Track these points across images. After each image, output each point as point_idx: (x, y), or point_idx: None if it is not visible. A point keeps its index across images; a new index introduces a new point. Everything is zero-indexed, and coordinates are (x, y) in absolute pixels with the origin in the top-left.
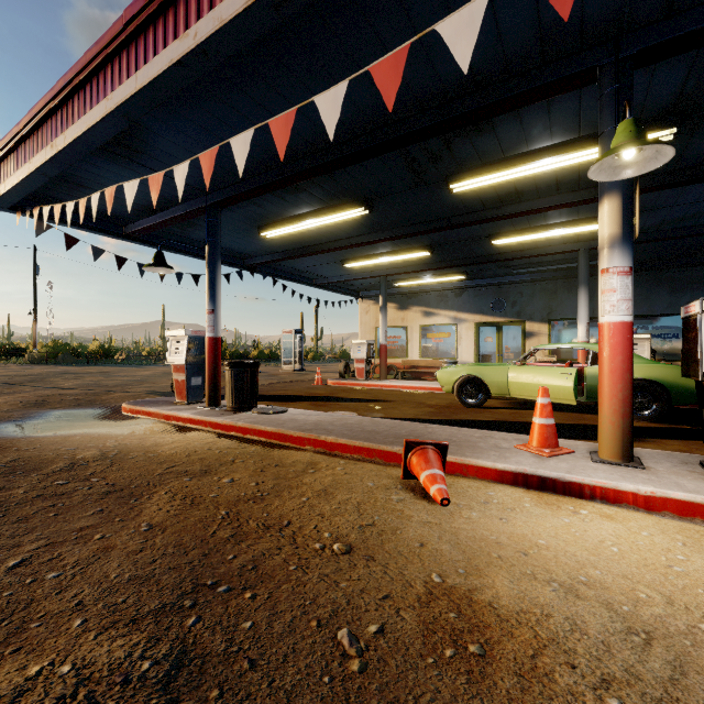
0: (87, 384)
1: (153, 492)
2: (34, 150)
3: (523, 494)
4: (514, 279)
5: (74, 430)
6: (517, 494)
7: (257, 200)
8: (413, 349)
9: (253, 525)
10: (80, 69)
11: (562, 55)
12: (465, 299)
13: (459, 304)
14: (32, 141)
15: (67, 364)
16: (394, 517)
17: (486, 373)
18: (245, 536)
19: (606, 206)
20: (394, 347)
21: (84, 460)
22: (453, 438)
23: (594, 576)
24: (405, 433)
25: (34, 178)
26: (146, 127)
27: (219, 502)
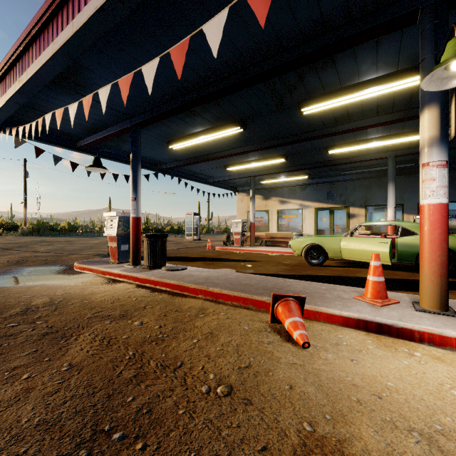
0: (55, 249)
1: (80, 333)
2: (8, 85)
3: (365, 337)
4: (341, 178)
5: (37, 282)
6: (360, 337)
7: (166, 122)
8: (272, 225)
9: (153, 365)
10: (35, 22)
11: (392, 1)
12: (308, 192)
13: (303, 195)
14: (7, 79)
15: (46, 236)
16: (266, 359)
17: (325, 242)
18: (145, 376)
19: (427, 115)
20: (260, 224)
21: (36, 306)
22: (306, 290)
23: (447, 424)
24: (270, 286)
25: (9, 106)
26: (85, 66)
27: (129, 343)
